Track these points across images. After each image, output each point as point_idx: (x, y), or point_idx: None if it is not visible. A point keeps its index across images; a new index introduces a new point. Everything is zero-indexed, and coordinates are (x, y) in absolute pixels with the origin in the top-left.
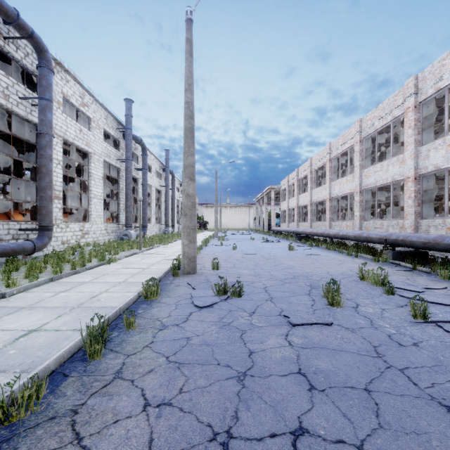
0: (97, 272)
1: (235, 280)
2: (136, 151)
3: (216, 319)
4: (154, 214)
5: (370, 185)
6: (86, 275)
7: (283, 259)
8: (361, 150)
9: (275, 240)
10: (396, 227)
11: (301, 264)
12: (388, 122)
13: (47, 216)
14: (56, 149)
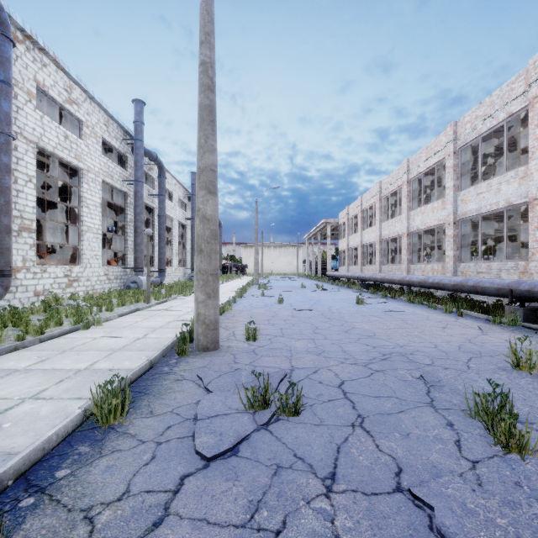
0: (55, 346)
1: (283, 364)
2: (151, 172)
3: (242, 513)
4: (176, 254)
5: (469, 214)
6: (31, 354)
7: (354, 319)
8: (455, 165)
9: (334, 289)
10: (514, 271)
11: (385, 328)
12: (499, 122)
13: (1, 256)
14: (25, 160)
